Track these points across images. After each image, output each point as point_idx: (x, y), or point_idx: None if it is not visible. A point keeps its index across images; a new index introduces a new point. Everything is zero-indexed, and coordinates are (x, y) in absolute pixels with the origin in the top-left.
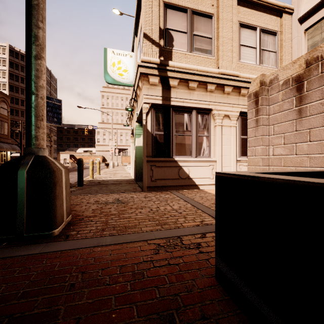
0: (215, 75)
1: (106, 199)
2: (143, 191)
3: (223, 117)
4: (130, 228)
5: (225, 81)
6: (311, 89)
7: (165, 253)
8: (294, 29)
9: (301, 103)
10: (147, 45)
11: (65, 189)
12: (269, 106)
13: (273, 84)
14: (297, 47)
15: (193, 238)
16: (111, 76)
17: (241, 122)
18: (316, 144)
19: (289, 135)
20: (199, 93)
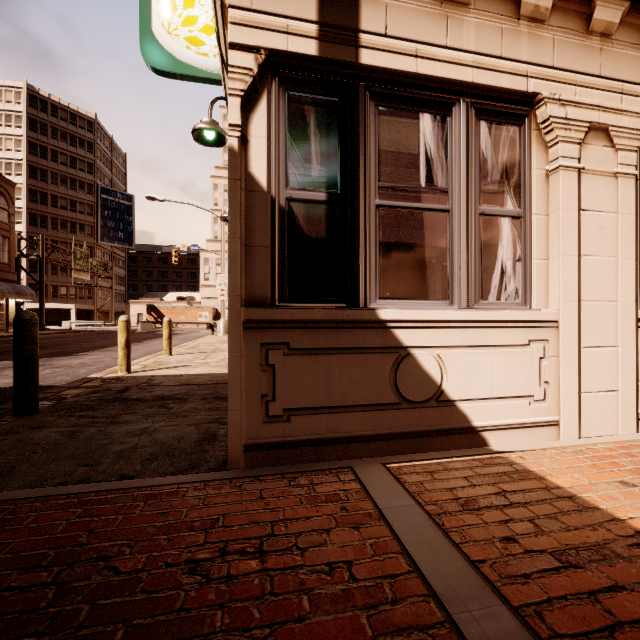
0: None
1: None
2: (227, 469)
3: (585, 133)
4: None
5: None
6: None
7: None
8: None
9: None
10: None
11: None
12: None
13: None
14: None
15: None
16: (163, 48)
17: None
18: None
19: None
20: (484, 22)
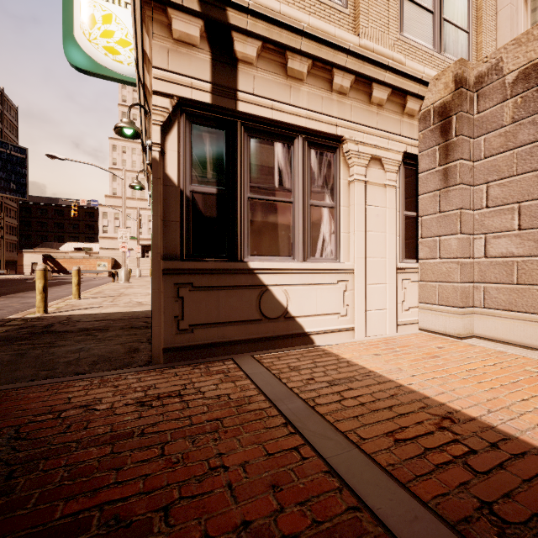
0: (353, 47)
1: None
2: (152, 364)
3: (369, 161)
4: None
5: (374, 69)
6: None
7: None
8: None
9: None
10: None
11: None
12: (473, 139)
13: (487, 85)
14: (510, 27)
15: None
16: (84, 52)
17: (405, 179)
18: None
19: (537, 207)
20: (312, 91)
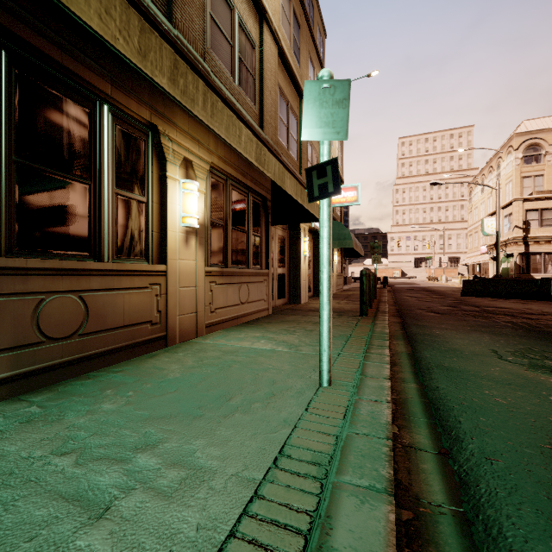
0: None
1: None
2: None
3: None
4: None
5: None
6: None
7: None
8: None
9: None
10: (516, 230)
11: None
12: None
13: None
14: None
15: None
16: (486, 232)
17: None
18: None
19: None
20: (545, 245)
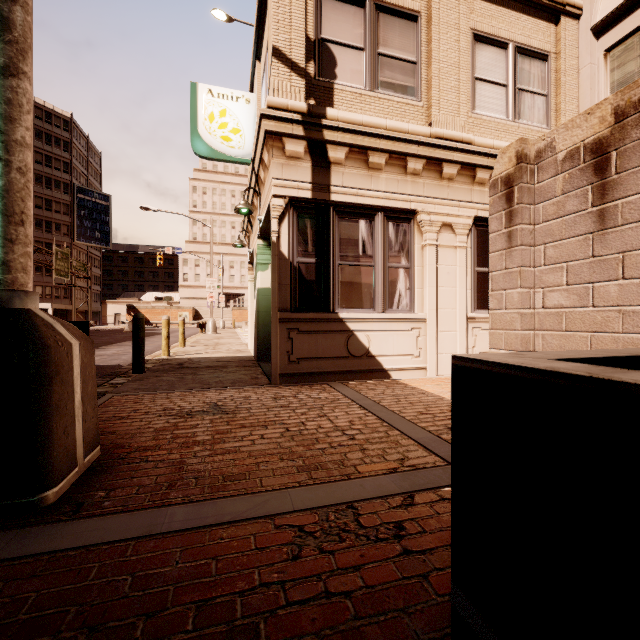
0: (423, 139)
1: (188, 404)
2: (272, 384)
3: (440, 227)
4: (236, 479)
5: (443, 152)
6: (627, 168)
7: (316, 556)
8: (583, 48)
9: (606, 198)
10: (280, 72)
11: (80, 389)
12: (534, 206)
13: (544, 160)
14: (591, 86)
15: (385, 509)
16: (205, 142)
17: (477, 239)
18: (638, 283)
19: (579, 267)
20: (390, 177)
